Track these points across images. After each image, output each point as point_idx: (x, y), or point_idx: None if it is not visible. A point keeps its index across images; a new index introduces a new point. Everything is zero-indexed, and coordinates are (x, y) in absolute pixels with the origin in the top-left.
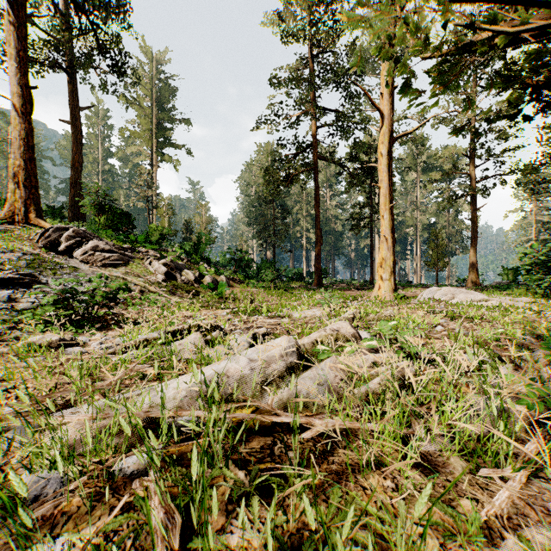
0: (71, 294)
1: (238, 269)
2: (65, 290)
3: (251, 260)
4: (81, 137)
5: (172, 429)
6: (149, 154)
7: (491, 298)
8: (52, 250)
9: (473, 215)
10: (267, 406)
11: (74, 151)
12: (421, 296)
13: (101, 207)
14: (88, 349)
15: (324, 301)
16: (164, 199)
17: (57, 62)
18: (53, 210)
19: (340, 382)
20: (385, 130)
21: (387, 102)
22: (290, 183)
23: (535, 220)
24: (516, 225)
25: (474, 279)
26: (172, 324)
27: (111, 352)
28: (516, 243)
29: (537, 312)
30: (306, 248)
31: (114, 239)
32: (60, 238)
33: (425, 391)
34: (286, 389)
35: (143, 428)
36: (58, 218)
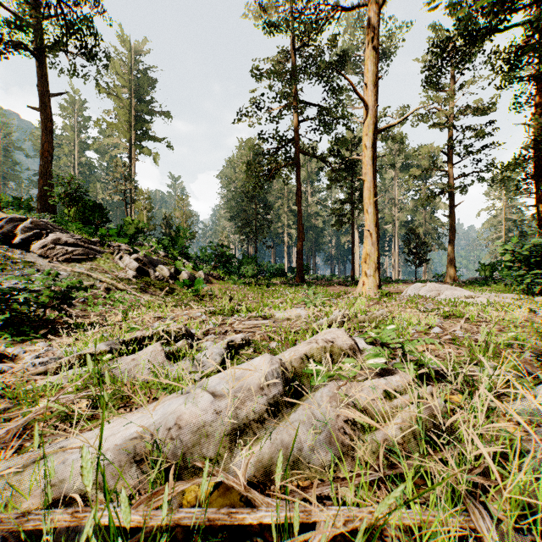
0: (10, 294)
1: (218, 265)
2: (1, 290)
3: (233, 255)
4: (51, 125)
5: (73, 536)
6: (127, 146)
7: (477, 294)
8: (7, 243)
9: (451, 212)
10: (237, 484)
11: (43, 139)
12: (406, 292)
13: (70, 198)
14: (17, 366)
15: (308, 299)
16: (142, 192)
17: (23, 43)
18: (21, 202)
19: (344, 424)
20: (369, 122)
21: (372, 93)
22: (272, 178)
23: (505, 218)
24: (488, 223)
25: (452, 274)
26: (130, 330)
27: (41, 371)
28: (488, 240)
29: (529, 310)
30: (288, 244)
31: (84, 233)
32: (16, 230)
33: (504, 471)
34: (267, 443)
35: (18, 540)
36: (26, 210)
